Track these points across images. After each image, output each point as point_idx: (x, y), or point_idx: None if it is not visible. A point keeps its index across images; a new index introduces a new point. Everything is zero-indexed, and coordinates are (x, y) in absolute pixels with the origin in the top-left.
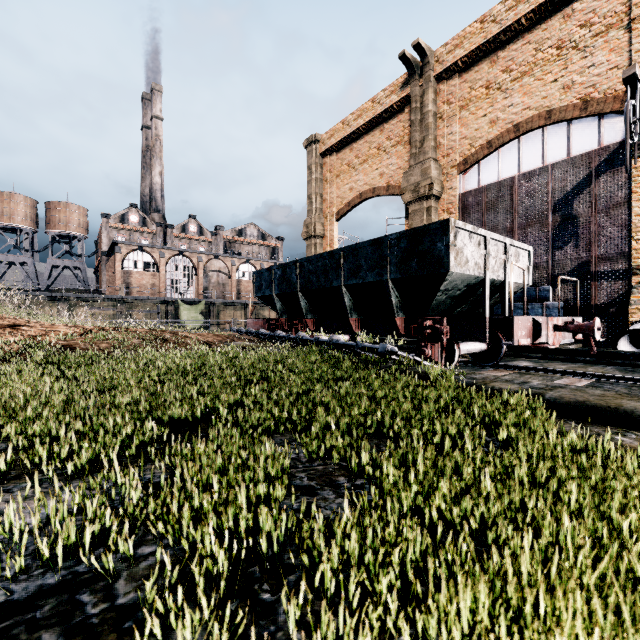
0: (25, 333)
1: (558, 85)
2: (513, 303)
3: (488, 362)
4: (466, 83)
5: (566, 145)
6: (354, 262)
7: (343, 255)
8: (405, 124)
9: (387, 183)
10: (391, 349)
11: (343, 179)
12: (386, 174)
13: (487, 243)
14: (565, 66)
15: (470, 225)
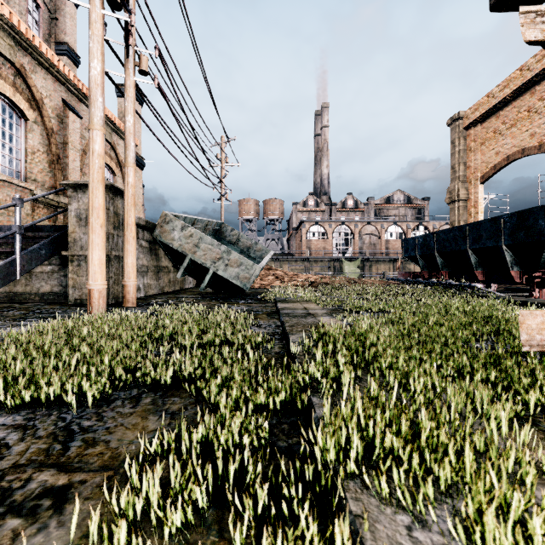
0: (302, 278)
1: None
2: None
3: None
4: None
5: None
6: (476, 233)
7: (468, 228)
8: None
9: (539, 142)
10: (473, 285)
11: (488, 145)
12: (537, 134)
13: None
14: None
15: None
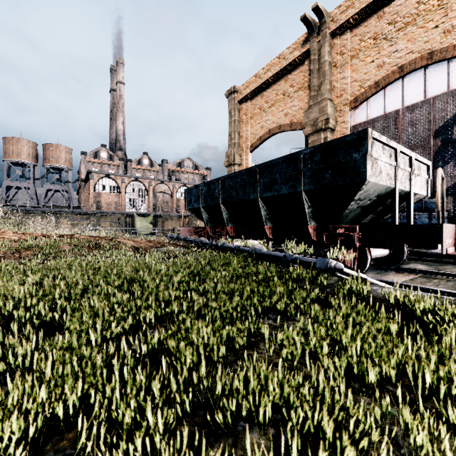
0: None
1: (439, 30)
2: (402, 213)
3: (390, 265)
4: (356, 36)
5: (446, 80)
6: (269, 177)
7: (259, 171)
8: (305, 73)
9: (290, 121)
10: (336, 265)
11: (255, 120)
12: (290, 114)
13: (397, 155)
14: (445, 13)
15: (384, 137)
